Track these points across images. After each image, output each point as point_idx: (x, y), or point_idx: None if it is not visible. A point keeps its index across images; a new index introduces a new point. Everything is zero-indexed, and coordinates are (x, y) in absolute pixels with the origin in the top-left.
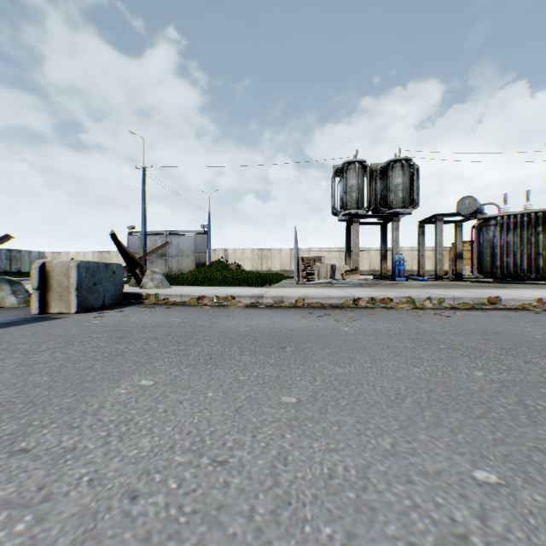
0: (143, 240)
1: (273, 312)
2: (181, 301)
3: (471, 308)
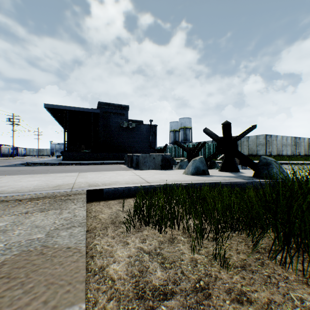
0: None
1: None
2: None
3: None
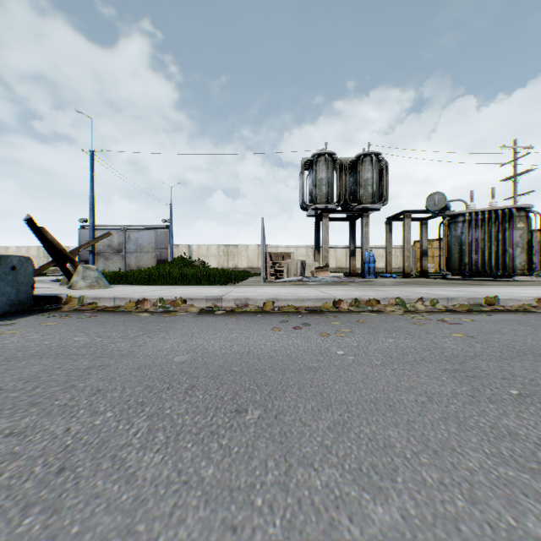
0: (92, 233)
1: (233, 321)
2: (114, 306)
3: (469, 310)
